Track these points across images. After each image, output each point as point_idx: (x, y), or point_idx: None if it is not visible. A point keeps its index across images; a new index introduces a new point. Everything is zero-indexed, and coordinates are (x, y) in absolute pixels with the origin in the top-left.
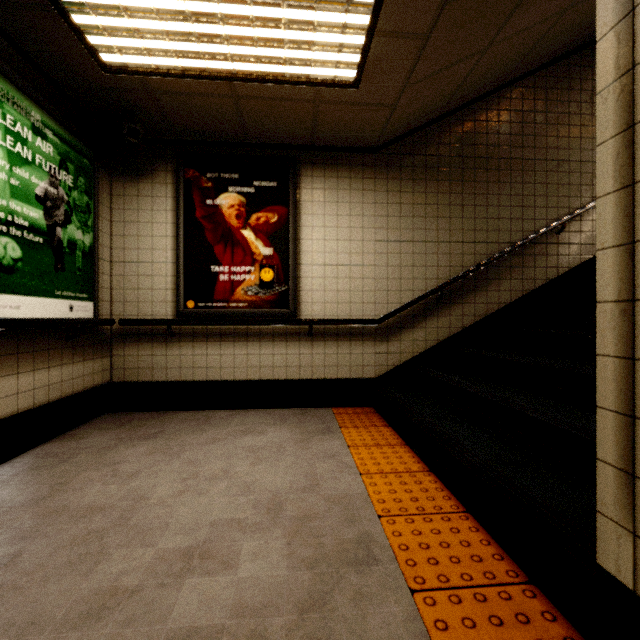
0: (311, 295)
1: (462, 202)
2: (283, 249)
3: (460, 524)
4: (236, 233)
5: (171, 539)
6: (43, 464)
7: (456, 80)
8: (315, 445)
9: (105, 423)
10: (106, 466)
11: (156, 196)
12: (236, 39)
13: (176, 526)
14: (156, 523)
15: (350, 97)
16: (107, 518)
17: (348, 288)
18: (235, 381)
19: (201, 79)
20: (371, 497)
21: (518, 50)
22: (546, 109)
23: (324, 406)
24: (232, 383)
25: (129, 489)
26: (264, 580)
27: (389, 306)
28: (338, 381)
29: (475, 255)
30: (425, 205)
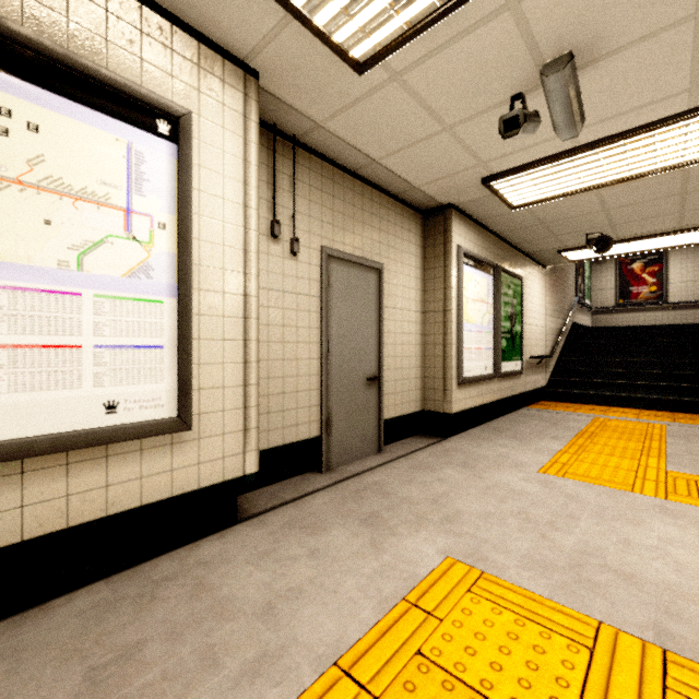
0: (673, 294)
1: None
2: (660, 279)
3: None
4: (639, 276)
5: None
6: None
7: None
8: None
9: None
10: None
11: (607, 269)
12: None
13: None
14: None
15: None
16: None
17: (692, 290)
18: (639, 326)
19: None
20: None
21: None
22: None
23: None
24: (637, 326)
25: None
26: None
27: None
28: (687, 325)
29: None
30: None
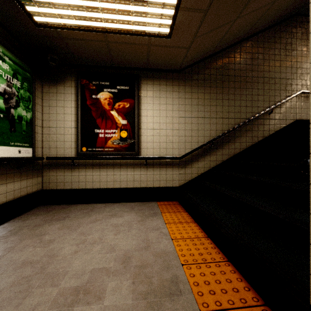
0: (146, 144)
1: (222, 98)
2: (132, 121)
3: (225, 268)
4: (108, 112)
5: (68, 281)
6: (2, 236)
7: (220, 36)
8: (148, 223)
9: (38, 211)
10: (36, 236)
11: (66, 93)
12: (106, 10)
13: (71, 273)
14: (60, 271)
15: (166, 43)
16: (33, 268)
17: (165, 141)
18: (107, 188)
19: (88, 31)
20: (178, 253)
21: (250, 21)
22: (263, 52)
23: (153, 201)
24: (106, 189)
25: (47, 250)
26: (119, 307)
27: (186, 150)
28: (160, 188)
29: (228, 124)
30: (204, 99)
